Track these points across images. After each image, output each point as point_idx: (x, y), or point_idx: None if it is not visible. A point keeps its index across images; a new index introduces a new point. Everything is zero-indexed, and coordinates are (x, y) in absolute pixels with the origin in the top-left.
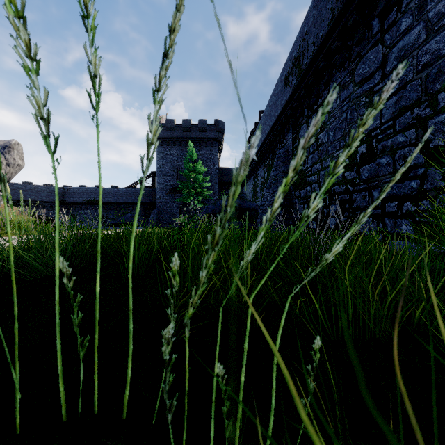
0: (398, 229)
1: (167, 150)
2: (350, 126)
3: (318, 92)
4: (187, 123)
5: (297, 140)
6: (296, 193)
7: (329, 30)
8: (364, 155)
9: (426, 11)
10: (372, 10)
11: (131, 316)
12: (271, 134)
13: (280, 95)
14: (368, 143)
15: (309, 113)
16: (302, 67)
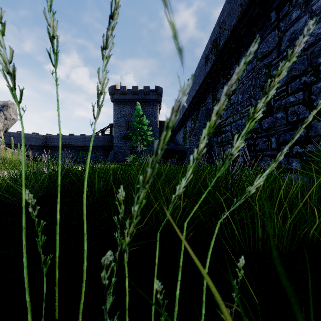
0: (289, 166)
1: (121, 108)
2: (254, 90)
3: (231, 65)
4: (135, 88)
5: (215, 100)
6: (214, 139)
7: (239, 20)
8: (265, 111)
9: (311, 5)
10: (270, 5)
11: (85, 239)
12: (196, 96)
13: (203, 68)
14: (267, 102)
15: (224, 81)
16: (219, 47)
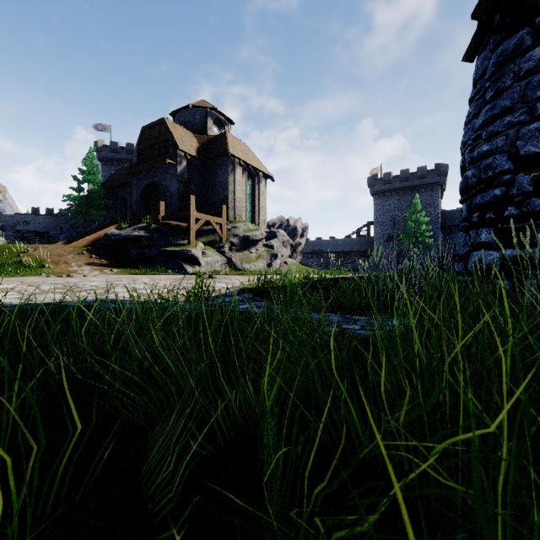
0: None
1: (383, 202)
2: None
3: None
4: (404, 173)
5: None
6: None
7: None
8: None
9: None
10: None
11: None
12: None
13: None
14: None
15: None
16: None
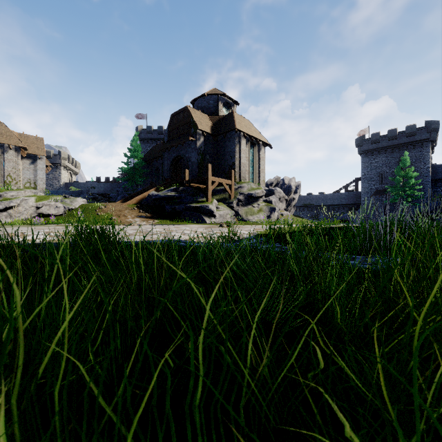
0: None
1: (371, 159)
2: None
3: None
4: (392, 133)
5: None
6: None
7: None
8: None
9: None
10: None
11: None
12: None
13: None
14: None
15: None
16: None
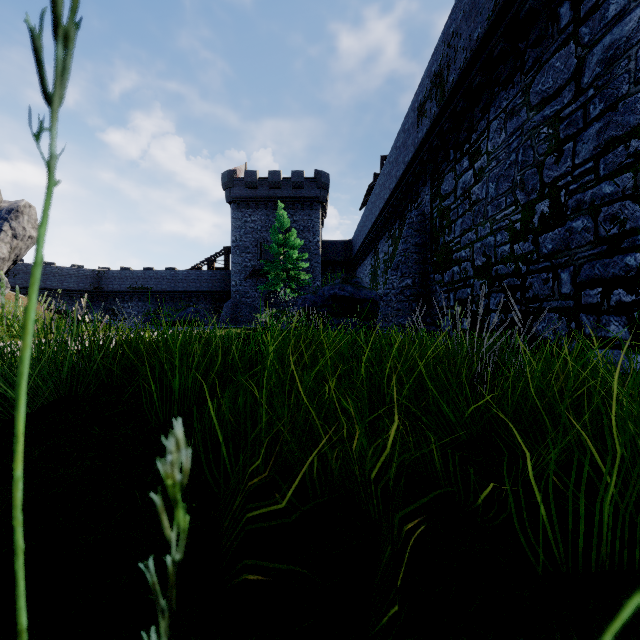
0: (602, 331)
1: (246, 215)
2: (523, 173)
3: (472, 123)
4: (275, 176)
5: (438, 197)
6: (437, 277)
7: (490, 27)
8: (546, 216)
9: None
10: None
11: None
12: (399, 189)
13: (412, 131)
14: (552, 198)
15: (457, 156)
16: (447, 86)
